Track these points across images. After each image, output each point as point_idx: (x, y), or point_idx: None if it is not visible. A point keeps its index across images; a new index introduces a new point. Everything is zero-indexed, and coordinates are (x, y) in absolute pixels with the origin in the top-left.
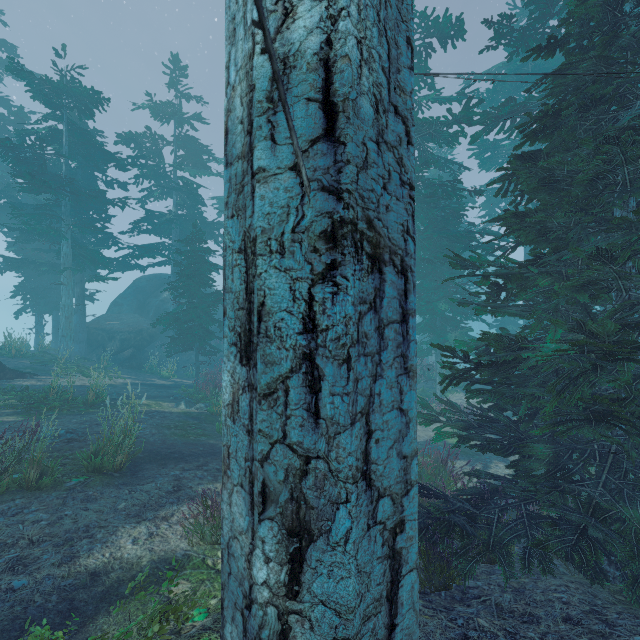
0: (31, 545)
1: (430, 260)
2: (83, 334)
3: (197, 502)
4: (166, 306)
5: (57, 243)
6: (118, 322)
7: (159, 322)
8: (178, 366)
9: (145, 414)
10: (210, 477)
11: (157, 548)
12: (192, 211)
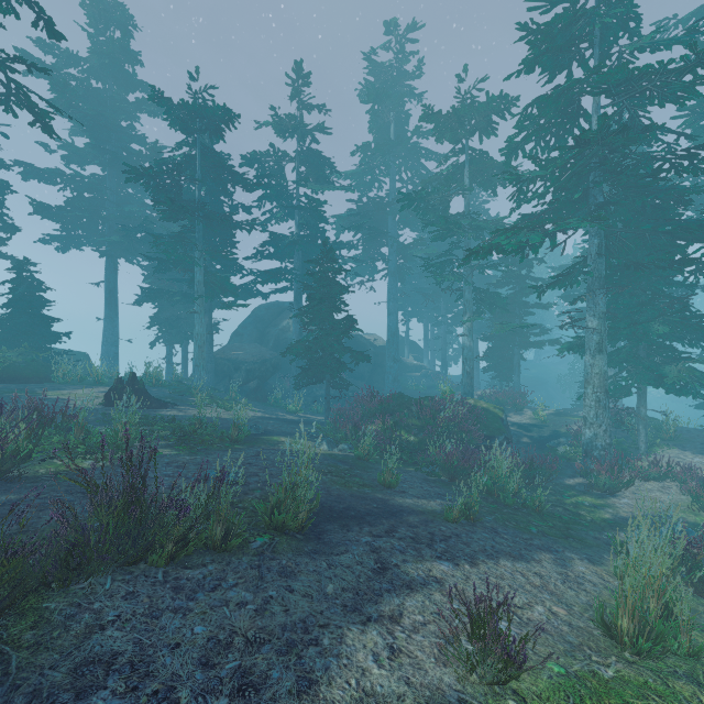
0: (248, 649)
1: (642, 265)
2: (211, 364)
3: (419, 594)
4: (285, 335)
5: (191, 271)
6: (242, 352)
7: (290, 351)
8: (300, 400)
9: (291, 454)
10: (411, 552)
11: (414, 680)
12: (315, 231)
